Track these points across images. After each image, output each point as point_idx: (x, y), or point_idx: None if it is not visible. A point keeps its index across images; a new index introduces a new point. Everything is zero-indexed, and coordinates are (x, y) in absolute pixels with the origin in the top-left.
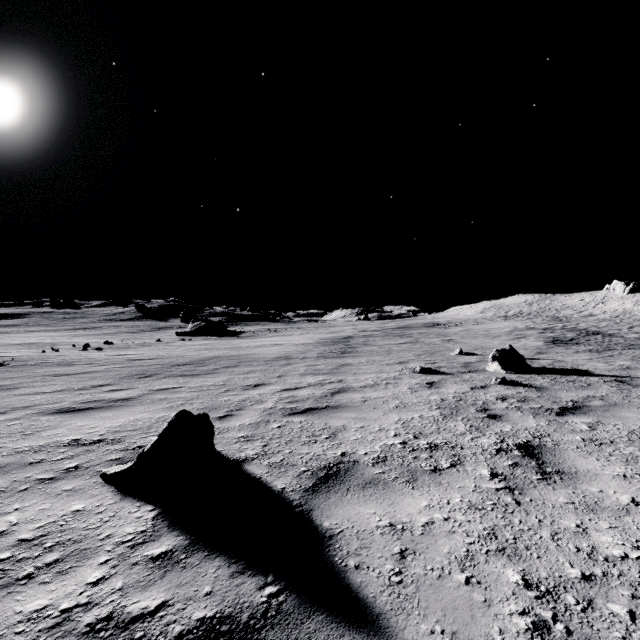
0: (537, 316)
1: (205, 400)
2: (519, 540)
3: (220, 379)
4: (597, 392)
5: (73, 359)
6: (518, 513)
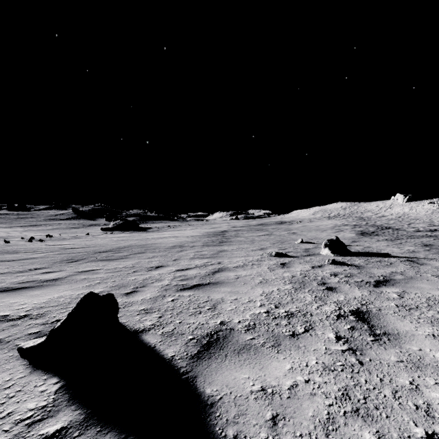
0: (349, 217)
1: (117, 279)
2: (368, 400)
3: (130, 262)
4: (397, 269)
5: (19, 248)
6: (363, 373)
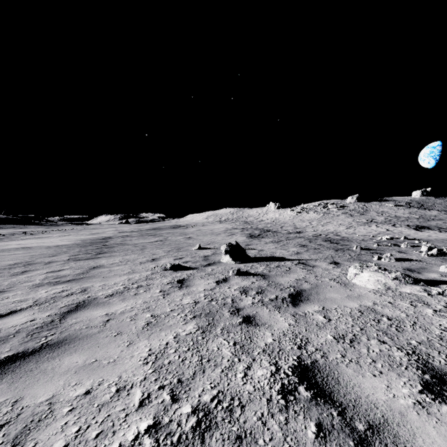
0: (237, 221)
1: None
2: None
3: None
4: (299, 275)
5: None
6: None
